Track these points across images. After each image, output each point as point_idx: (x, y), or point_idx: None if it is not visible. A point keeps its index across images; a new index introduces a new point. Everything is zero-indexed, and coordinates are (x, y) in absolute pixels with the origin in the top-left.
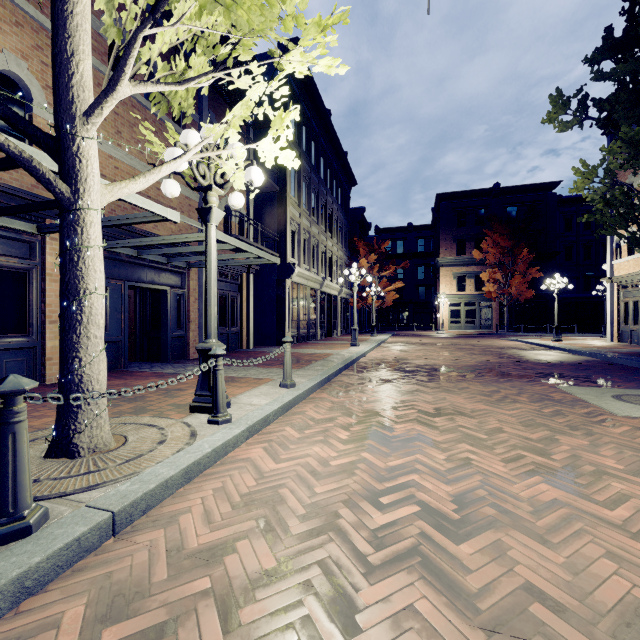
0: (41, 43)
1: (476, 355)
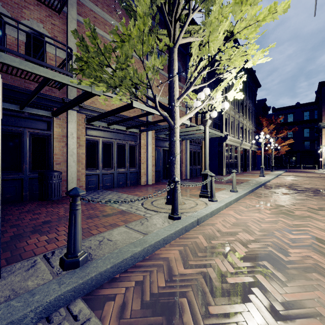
0: (139, 66)
1: None
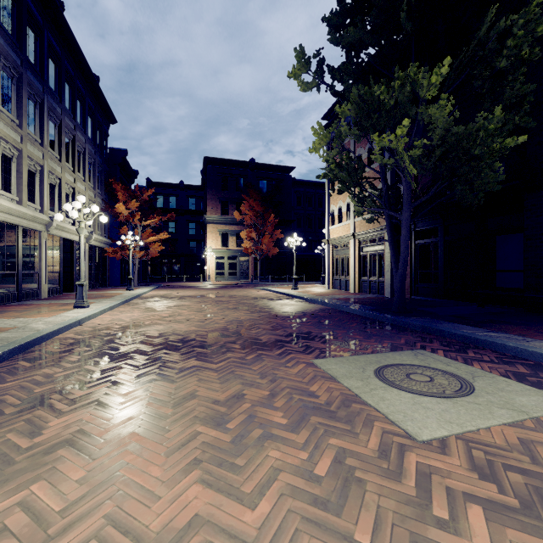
0: None
1: (230, 310)
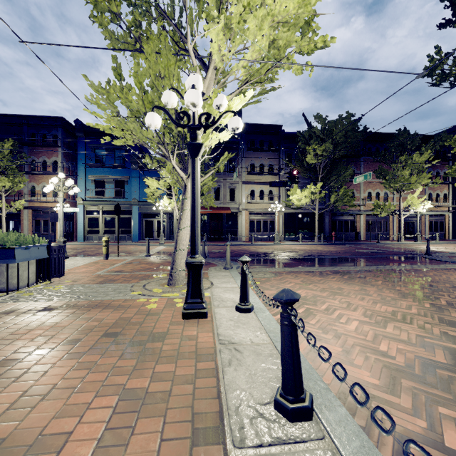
0: None
1: None
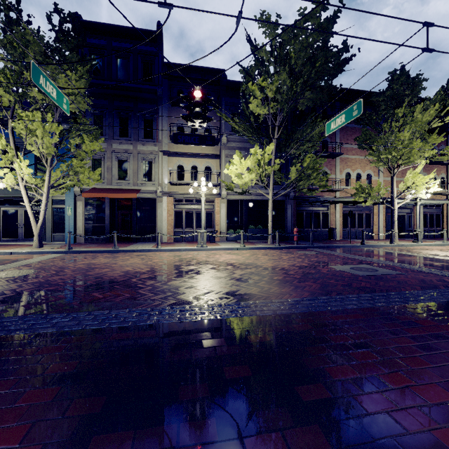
0: None
1: None
